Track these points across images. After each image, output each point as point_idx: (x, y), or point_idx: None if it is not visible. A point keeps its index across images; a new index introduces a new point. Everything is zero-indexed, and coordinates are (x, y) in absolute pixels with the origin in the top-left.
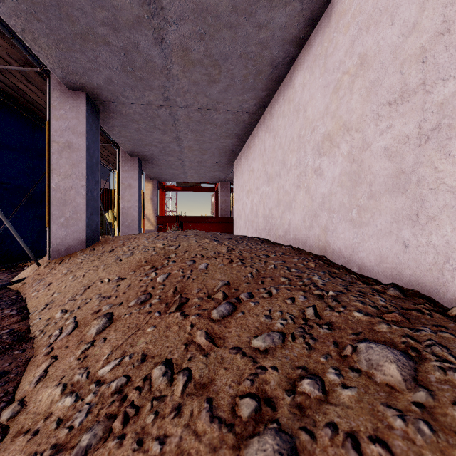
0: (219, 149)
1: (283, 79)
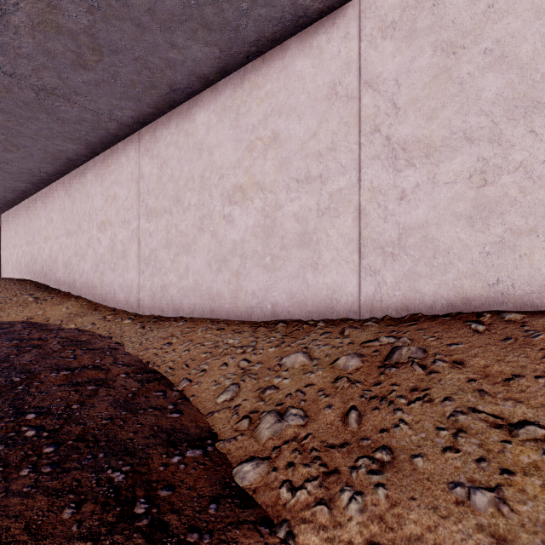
0: None
1: (33, 194)
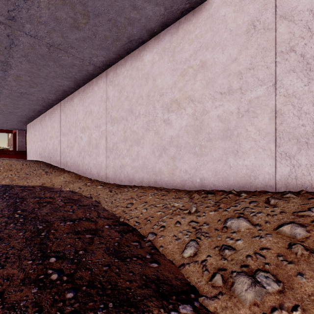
0: (18, 120)
1: (44, 113)
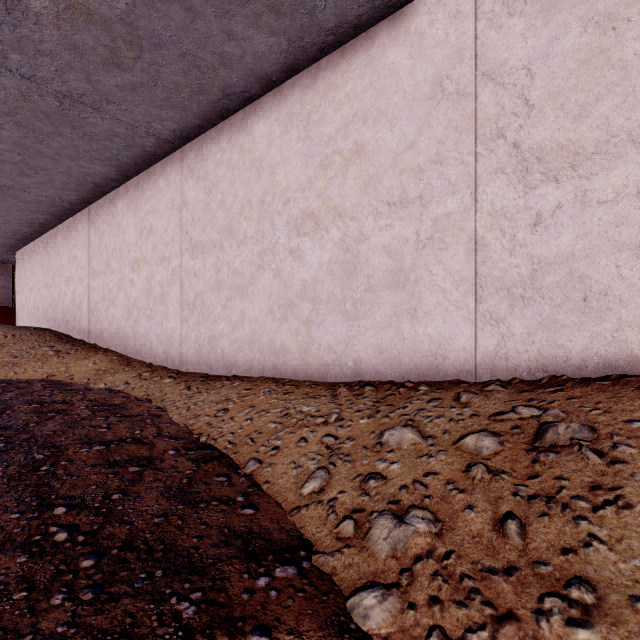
0: None
1: (53, 228)
